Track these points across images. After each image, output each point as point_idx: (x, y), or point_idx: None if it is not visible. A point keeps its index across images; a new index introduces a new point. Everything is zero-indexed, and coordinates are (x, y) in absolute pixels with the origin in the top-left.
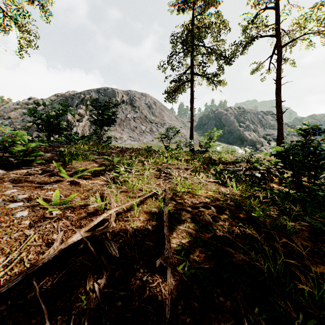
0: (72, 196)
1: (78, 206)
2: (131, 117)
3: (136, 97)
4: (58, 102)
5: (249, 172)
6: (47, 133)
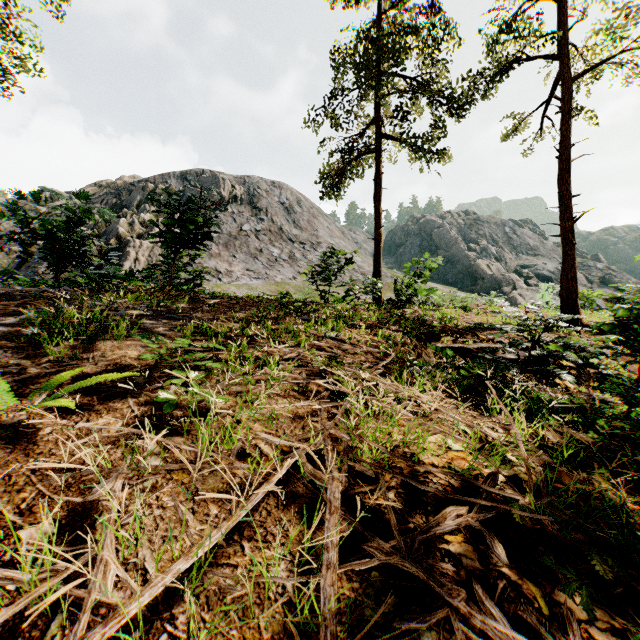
0: None
1: None
2: (250, 230)
3: (262, 190)
4: (100, 199)
5: (512, 355)
6: (52, 263)
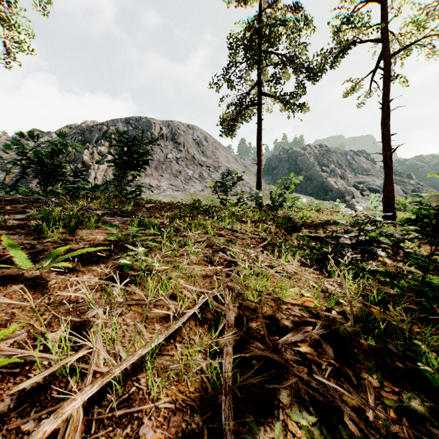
0: (0, 334)
1: (8, 366)
2: (173, 158)
3: (181, 130)
4: (70, 137)
5: (349, 241)
6: (41, 180)
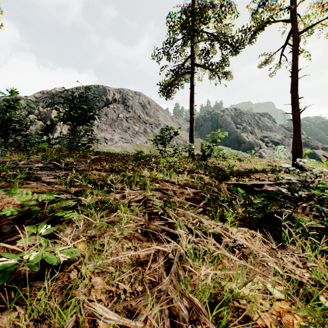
0: None
1: None
2: (123, 117)
3: (129, 96)
4: (42, 100)
5: (272, 188)
6: (1, 133)
